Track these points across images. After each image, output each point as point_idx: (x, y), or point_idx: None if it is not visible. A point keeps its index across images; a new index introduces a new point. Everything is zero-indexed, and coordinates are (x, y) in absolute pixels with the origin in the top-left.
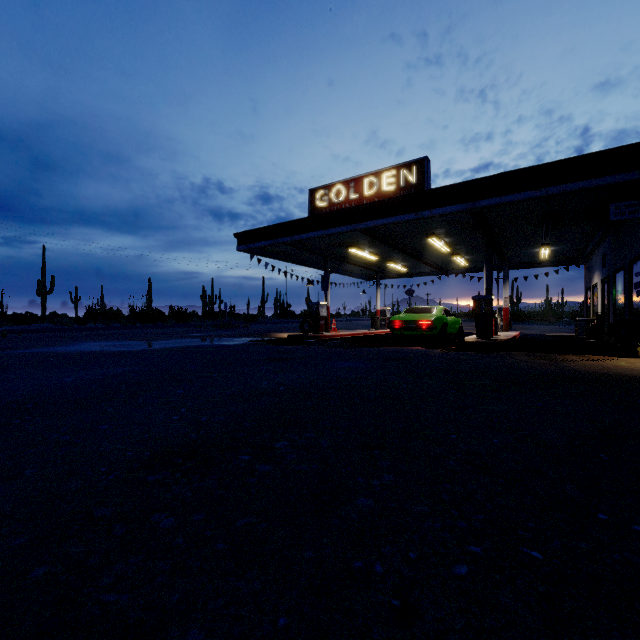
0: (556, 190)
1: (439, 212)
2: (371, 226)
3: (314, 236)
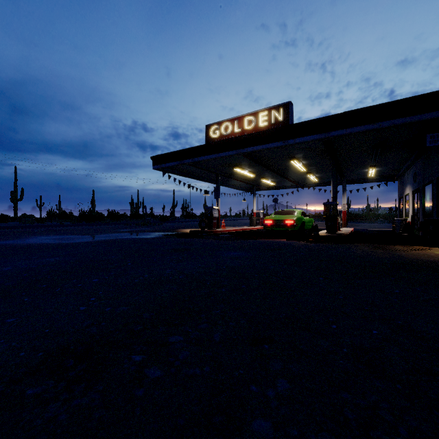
0: (387, 124)
1: (300, 140)
2: (250, 151)
3: (209, 158)
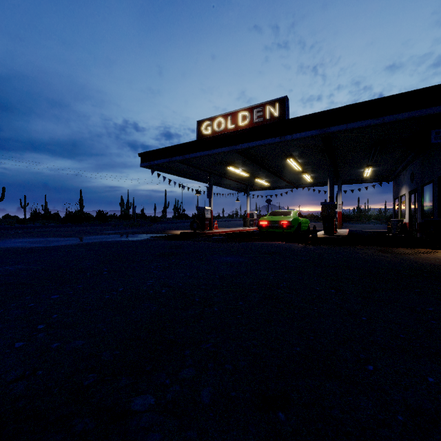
0: (391, 118)
1: (298, 136)
2: (245, 147)
3: (201, 155)
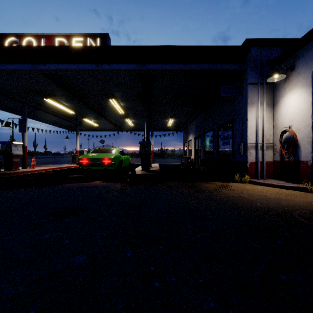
0: (196, 67)
1: (117, 67)
2: (54, 69)
3: None
